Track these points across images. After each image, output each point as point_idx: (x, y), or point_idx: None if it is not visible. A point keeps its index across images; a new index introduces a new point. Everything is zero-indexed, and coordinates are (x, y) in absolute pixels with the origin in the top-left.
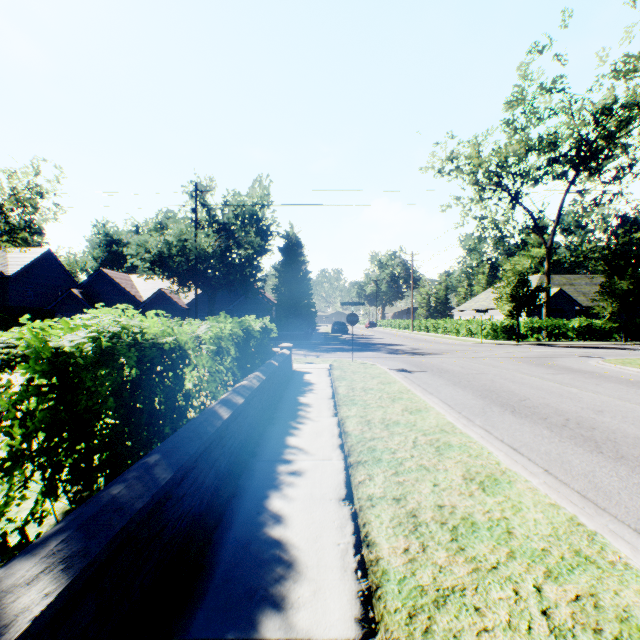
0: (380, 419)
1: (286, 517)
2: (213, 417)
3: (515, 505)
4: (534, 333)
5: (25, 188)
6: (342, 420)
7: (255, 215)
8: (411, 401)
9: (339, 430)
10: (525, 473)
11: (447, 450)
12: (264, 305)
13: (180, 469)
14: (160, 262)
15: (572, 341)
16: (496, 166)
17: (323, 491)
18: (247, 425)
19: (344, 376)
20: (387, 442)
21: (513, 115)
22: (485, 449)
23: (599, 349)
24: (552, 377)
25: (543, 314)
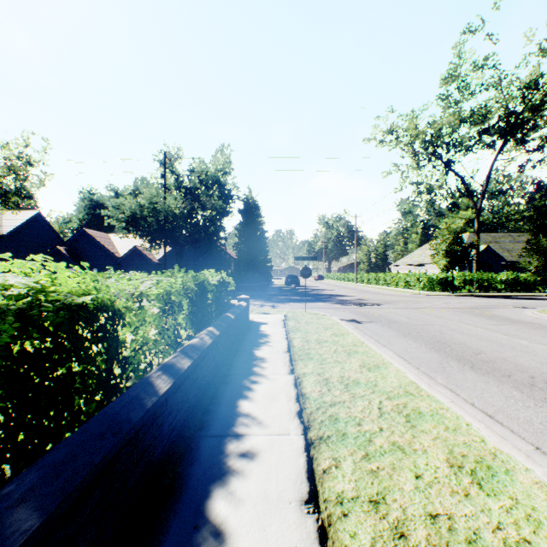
0: (338, 377)
1: (231, 537)
2: (145, 393)
3: (530, 515)
4: (466, 285)
5: (16, 157)
6: (299, 379)
7: (217, 180)
8: (367, 355)
9: (296, 392)
10: (521, 457)
11: (419, 420)
12: (226, 260)
13: (66, 499)
14: (133, 222)
15: (500, 292)
16: (432, 136)
17: (280, 487)
18: (196, 389)
19: (298, 327)
20: (350, 408)
21: (447, 91)
22: (461, 419)
23: (528, 300)
24: (497, 328)
25: (473, 268)
